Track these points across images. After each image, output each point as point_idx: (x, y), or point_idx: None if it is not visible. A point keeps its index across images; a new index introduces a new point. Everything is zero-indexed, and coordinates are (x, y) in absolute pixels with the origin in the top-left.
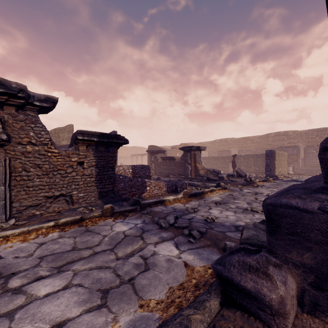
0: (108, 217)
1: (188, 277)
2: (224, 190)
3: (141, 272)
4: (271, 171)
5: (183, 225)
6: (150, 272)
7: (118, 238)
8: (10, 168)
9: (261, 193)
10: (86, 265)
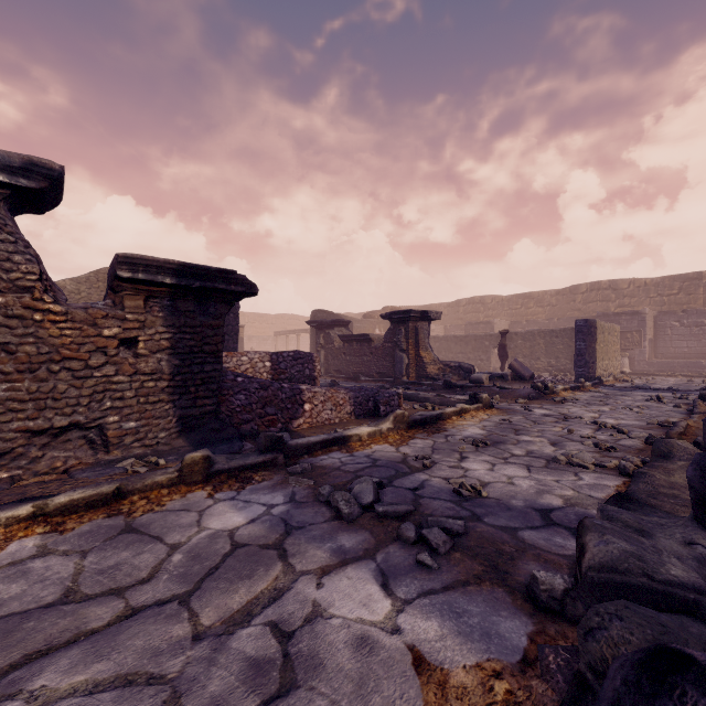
0: (198, 486)
1: None
2: (488, 410)
3: (266, 703)
4: (589, 367)
5: (400, 508)
6: (300, 700)
7: (213, 553)
8: None
9: (577, 417)
10: (85, 669)
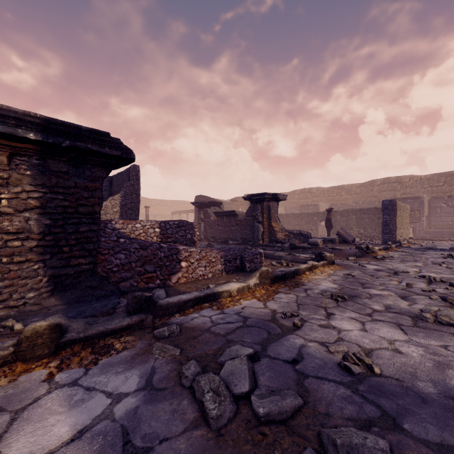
0: (41, 361)
1: None
2: (332, 266)
3: None
4: (392, 233)
5: (285, 405)
6: None
7: None
8: None
9: (404, 272)
10: None
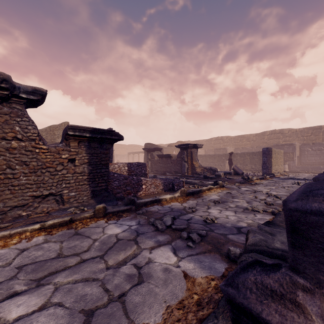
0: (101, 218)
1: (189, 291)
2: (222, 188)
3: (133, 286)
4: (268, 169)
5: (181, 227)
6: (145, 285)
7: (110, 242)
8: None
9: (260, 191)
10: (71, 276)
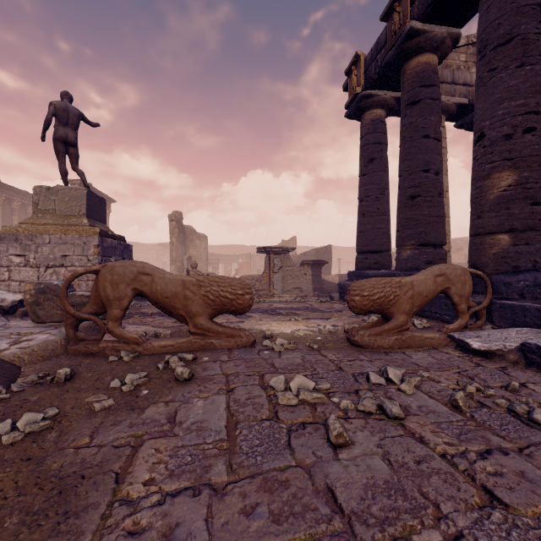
0: (316, 297)
1: None
2: None
3: None
4: None
5: None
6: None
7: None
8: (282, 276)
9: None
10: None
